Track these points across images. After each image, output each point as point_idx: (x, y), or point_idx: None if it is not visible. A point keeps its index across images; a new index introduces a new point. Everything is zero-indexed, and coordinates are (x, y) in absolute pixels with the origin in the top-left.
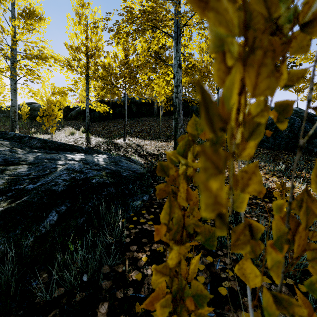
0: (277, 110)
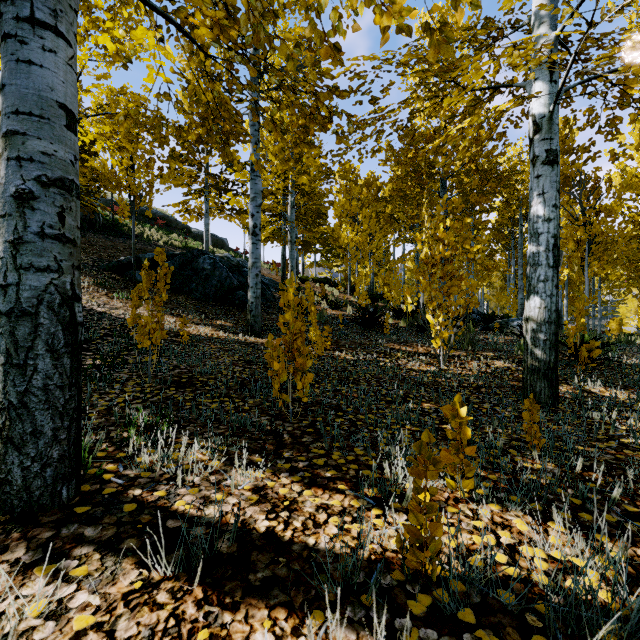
0: (151, 286)
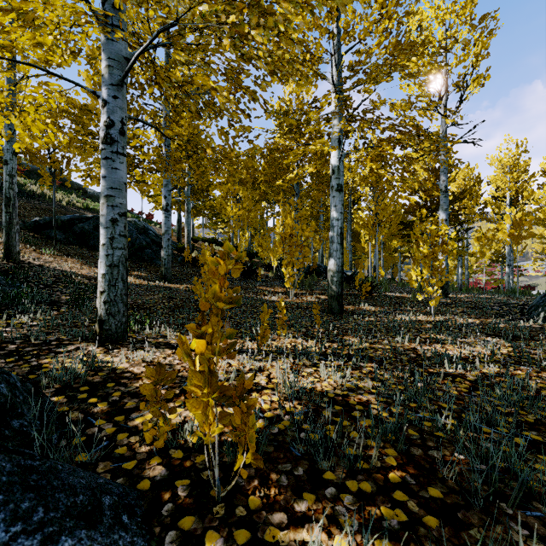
0: None
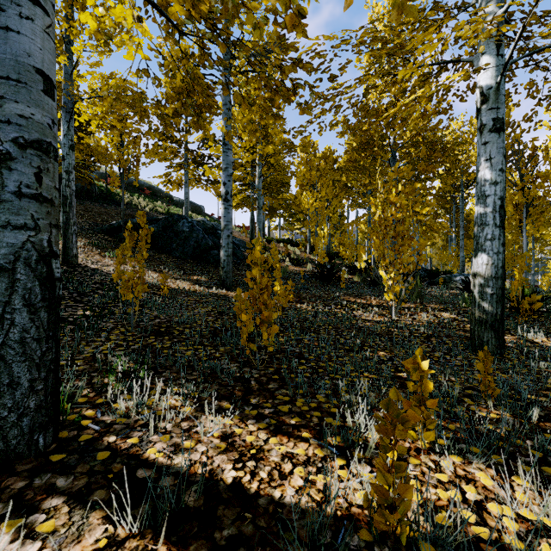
0: (134, 245)
